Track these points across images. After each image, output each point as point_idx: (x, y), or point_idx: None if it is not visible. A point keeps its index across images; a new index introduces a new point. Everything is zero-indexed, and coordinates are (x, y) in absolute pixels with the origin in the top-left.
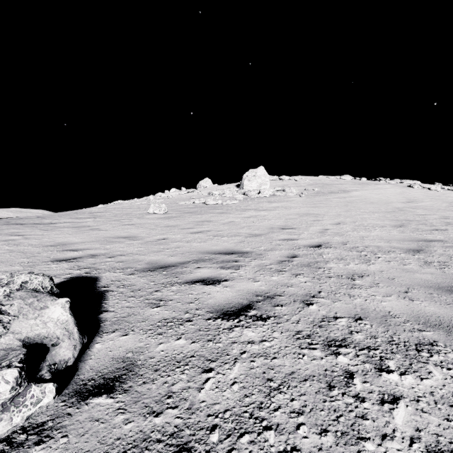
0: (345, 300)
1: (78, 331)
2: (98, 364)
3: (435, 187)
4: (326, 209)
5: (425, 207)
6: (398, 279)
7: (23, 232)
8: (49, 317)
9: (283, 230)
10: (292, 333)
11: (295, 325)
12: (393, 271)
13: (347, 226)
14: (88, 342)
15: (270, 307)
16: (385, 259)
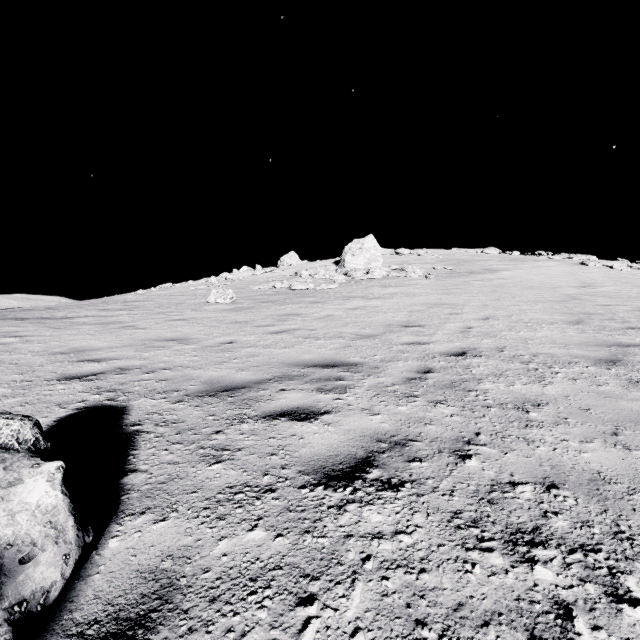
0: (521, 449)
1: (75, 524)
2: (110, 586)
3: (619, 264)
4: (466, 297)
5: (609, 293)
6: (596, 410)
7: (23, 331)
8: (21, 502)
9: (406, 328)
10: (446, 515)
11: (448, 499)
12: (585, 396)
13: (499, 323)
14: (96, 536)
15: (401, 463)
16: (567, 375)
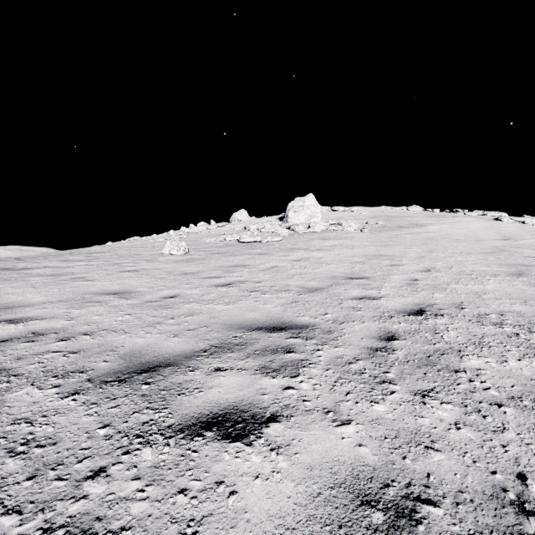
0: None
1: None
2: None
3: (530, 220)
4: (401, 249)
5: (531, 245)
6: None
7: None
8: None
9: (351, 280)
10: None
11: None
12: None
13: (443, 275)
14: None
15: None
16: None
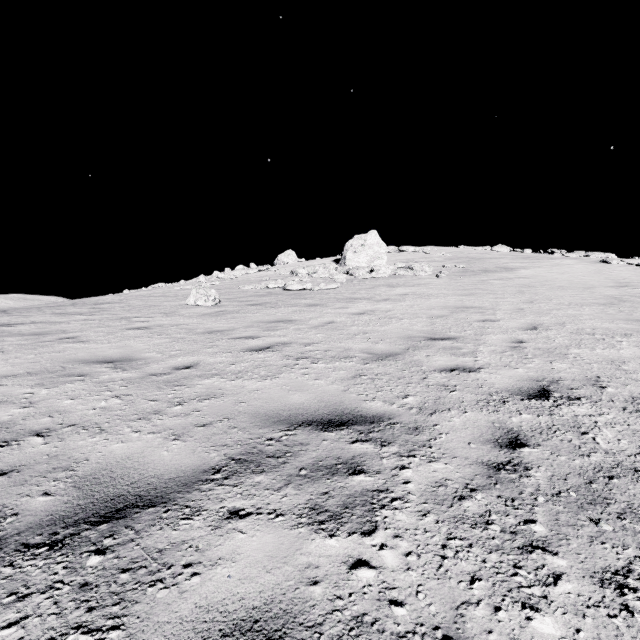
0: None
1: None
2: None
3: None
4: (492, 299)
5: None
6: None
7: None
8: None
9: (434, 342)
10: None
11: None
12: None
13: (556, 334)
14: None
15: None
16: None
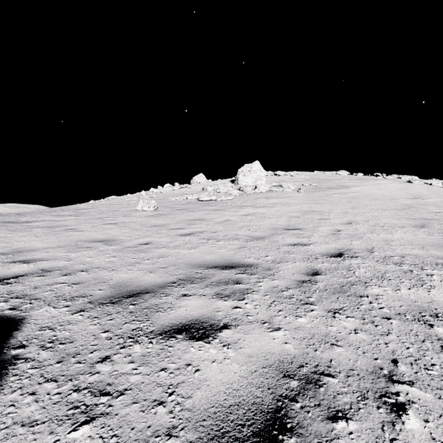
0: None
1: None
2: None
3: (436, 182)
4: (330, 206)
5: (435, 203)
6: None
7: None
8: None
9: (288, 231)
10: None
11: None
12: None
13: (361, 227)
14: None
15: (322, 423)
16: (442, 278)
